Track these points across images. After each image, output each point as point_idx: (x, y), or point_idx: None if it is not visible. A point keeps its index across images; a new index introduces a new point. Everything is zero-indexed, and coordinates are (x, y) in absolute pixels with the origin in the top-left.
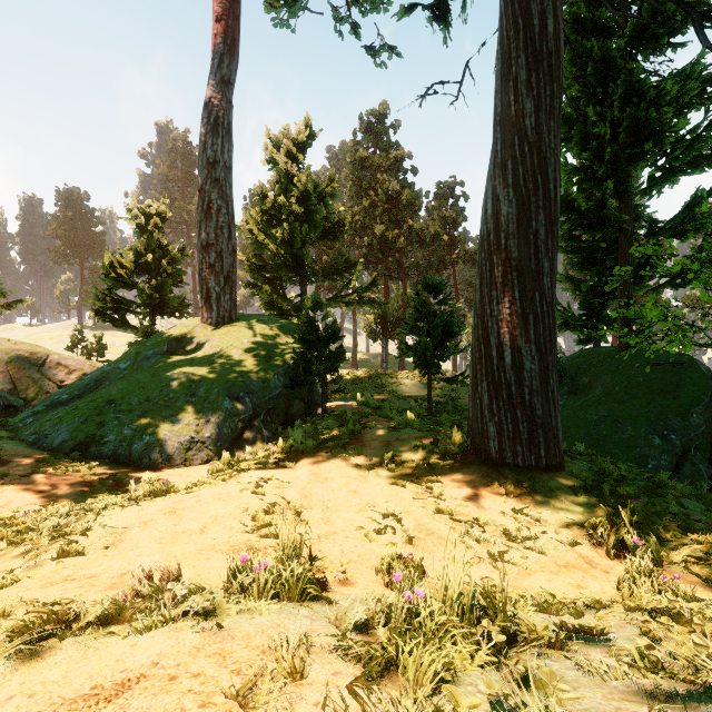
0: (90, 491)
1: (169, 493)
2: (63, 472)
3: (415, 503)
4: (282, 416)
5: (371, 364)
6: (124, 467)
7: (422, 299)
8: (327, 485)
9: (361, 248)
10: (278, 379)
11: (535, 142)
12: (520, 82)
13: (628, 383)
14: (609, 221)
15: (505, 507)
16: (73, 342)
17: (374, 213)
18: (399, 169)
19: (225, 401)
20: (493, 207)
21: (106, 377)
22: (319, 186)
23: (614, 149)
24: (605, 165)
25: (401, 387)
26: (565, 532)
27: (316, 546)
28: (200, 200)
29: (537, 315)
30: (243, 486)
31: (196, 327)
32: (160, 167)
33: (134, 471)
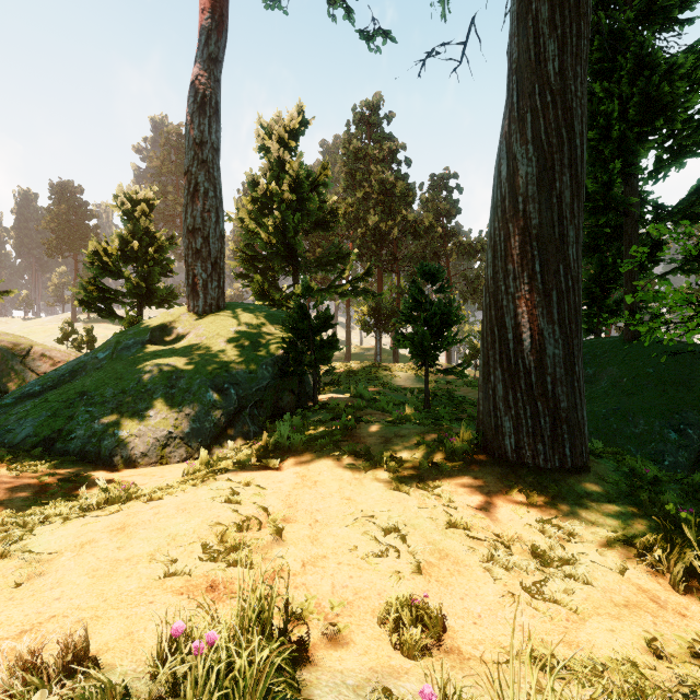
0: (44, 495)
1: (130, 500)
2: (17, 473)
3: (421, 513)
4: (270, 409)
5: (364, 357)
6: (91, 466)
7: (418, 287)
8: (316, 491)
9: (354, 240)
10: (266, 370)
11: (559, 90)
12: (541, 21)
13: (636, 374)
14: (615, 205)
15: (530, 519)
16: (64, 334)
17: (367, 205)
18: (393, 160)
19: (207, 392)
20: (508, 168)
21: (82, 368)
22: (312, 174)
23: (622, 127)
24: (612, 145)
25: (395, 380)
26: (611, 553)
27: (299, 579)
28: (186, 183)
29: (562, 291)
30: (215, 493)
31: (181, 316)
32: (154, 160)
33: (102, 470)
